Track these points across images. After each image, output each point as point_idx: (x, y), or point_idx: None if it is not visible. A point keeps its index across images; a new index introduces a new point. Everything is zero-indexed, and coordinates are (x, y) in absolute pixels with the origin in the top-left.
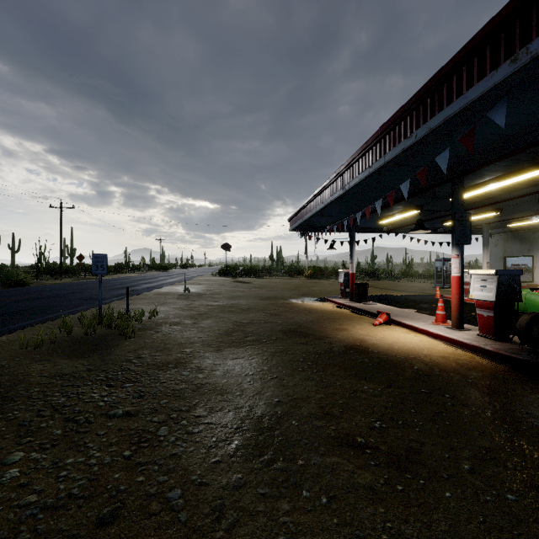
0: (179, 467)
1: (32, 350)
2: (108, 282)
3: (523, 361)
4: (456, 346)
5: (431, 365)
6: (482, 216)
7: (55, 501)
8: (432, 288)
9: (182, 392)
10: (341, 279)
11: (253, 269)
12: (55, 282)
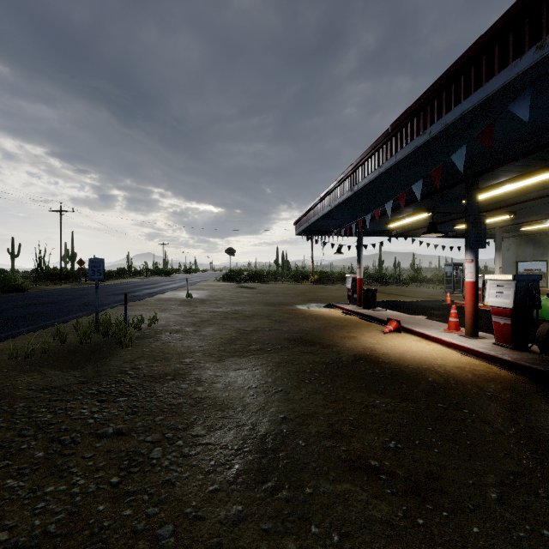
0: (172, 497)
1: (22, 360)
2: (108, 287)
3: (544, 372)
4: (470, 355)
5: (446, 377)
6: (495, 219)
7: (27, 540)
8: (442, 293)
9: (179, 407)
10: (348, 284)
11: (257, 274)
12: (54, 287)
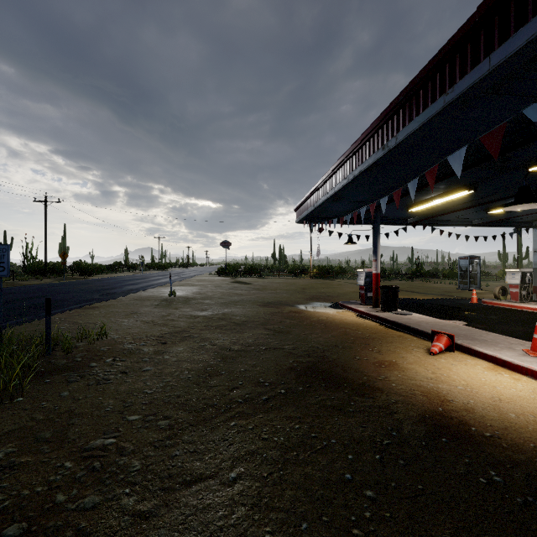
0: None
1: None
2: (90, 283)
3: None
4: None
5: None
6: None
7: None
8: (456, 290)
9: None
10: (361, 280)
11: (254, 268)
12: (32, 283)
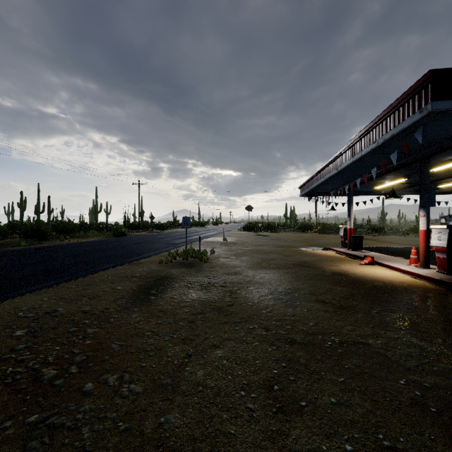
0: (249, 299)
1: (164, 265)
2: (170, 234)
3: None
4: (417, 278)
5: (387, 284)
6: None
7: (212, 300)
8: None
9: (242, 282)
10: (341, 233)
11: (270, 225)
12: (138, 234)
